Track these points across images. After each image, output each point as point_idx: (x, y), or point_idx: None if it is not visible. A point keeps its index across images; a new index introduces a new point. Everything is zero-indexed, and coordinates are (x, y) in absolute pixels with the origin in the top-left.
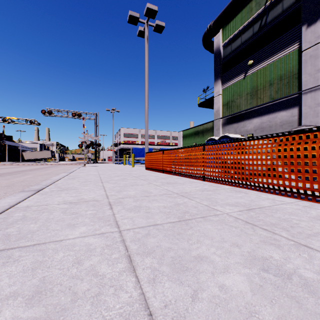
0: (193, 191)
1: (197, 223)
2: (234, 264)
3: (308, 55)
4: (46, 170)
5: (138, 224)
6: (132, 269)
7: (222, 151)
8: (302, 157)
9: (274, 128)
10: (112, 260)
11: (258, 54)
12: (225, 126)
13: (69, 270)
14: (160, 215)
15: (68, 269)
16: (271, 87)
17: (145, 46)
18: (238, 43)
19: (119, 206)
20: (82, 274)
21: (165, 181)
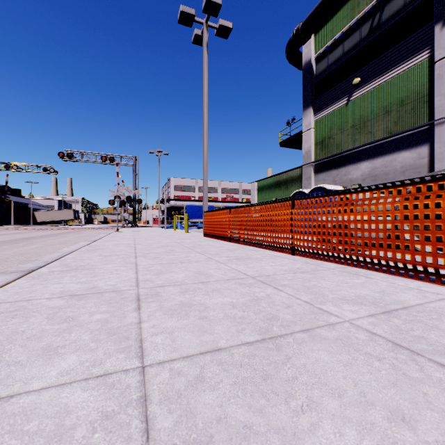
0: (279, 273)
1: (299, 347)
2: None
3: (444, 68)
4: (62, 237)
5: (182, 349)
6: None
7: (323, 209)
8: None
9: (392, 176)
10: None
11: (367, 68)
12: (319, 174)
13: None
14: (225, 325)
15: None
16: (388, 116)
17: (204, 57)
18: (338, 54)
19: (153, 303)
20: None
21: (233, 255)
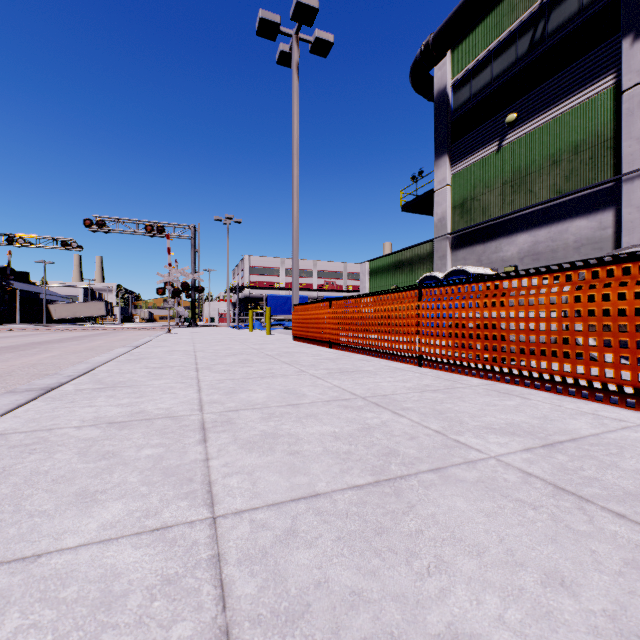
0: (400, 393)
1: (426, 492)
2: None
3: (635, 100)
4: (90, 342)
5: (267, 494)
6: None
7: (462, 301)
8: None
9: (561, 254)
10: None
11: (527, 100)
12: (458, 251)
13: None
14: (325, 463)
15: None
16: (556, 168)
17: (293, 84)
18: (485, 79)
19: (224, 433)
20: None
21: (335, 367)
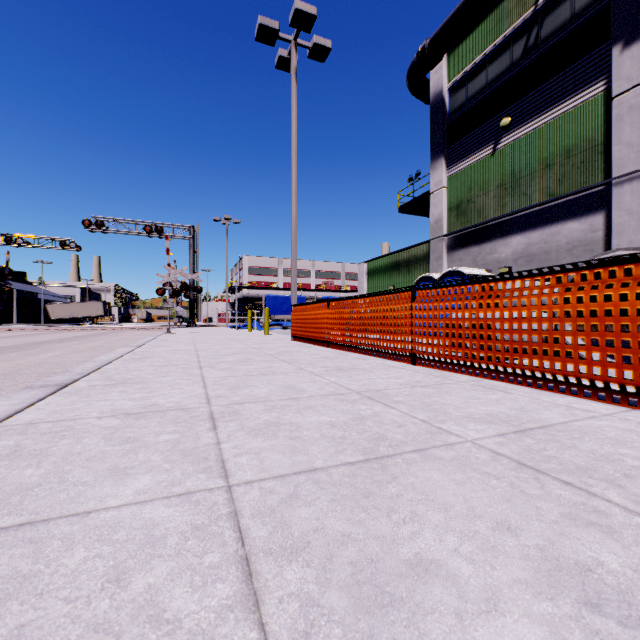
0: (392, 388)
1: (408, 467)
2: (511, 586)
3: (625, 106)
4: (90, 341)
5: (273, 469)
6: (252, 600)
7: (452, 302)
8: (633, 314)
9: (554, 256)
10: (204, 571)
11: (521, 104)
12: (454, 252)
13: (91, 603)
14: (322, 446)
15: (88, 600)
16: (549, 171)
17: (292, 89)
18: (480, 83)
19: (231, 422)
20: (122, 618)
21: (332, 365)
